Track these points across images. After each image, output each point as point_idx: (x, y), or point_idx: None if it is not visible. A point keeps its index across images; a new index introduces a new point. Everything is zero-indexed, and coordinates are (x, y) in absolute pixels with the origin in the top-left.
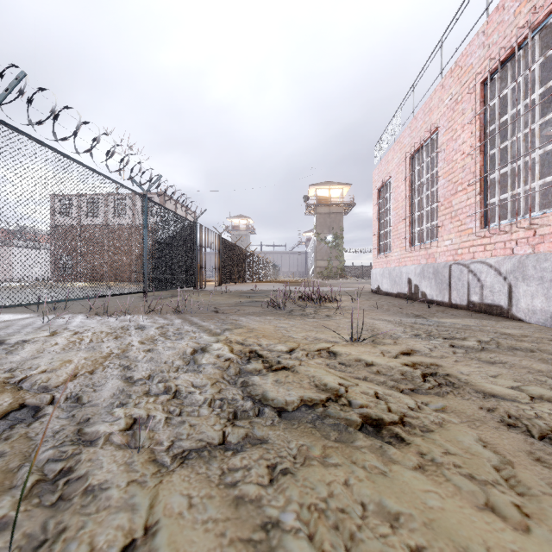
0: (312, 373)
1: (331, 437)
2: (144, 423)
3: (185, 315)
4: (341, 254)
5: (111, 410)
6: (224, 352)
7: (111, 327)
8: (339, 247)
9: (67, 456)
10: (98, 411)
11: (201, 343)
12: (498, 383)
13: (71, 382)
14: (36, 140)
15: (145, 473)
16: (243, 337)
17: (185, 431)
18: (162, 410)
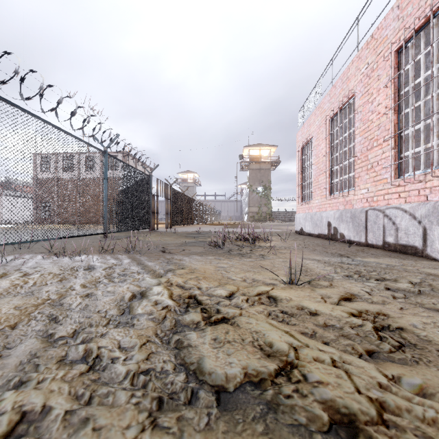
0: (255, 328)
1: None
2: (34, 421)
3: (134, 255)
4: (269, 202)
5: (0, 396)
6: (163, 298)
7: (62, 268)
8: (267, 196)
9: None
10: None
11: (142, 286)
12: None
13: None
14: (1, 98)
15: None
16: (184, 279)
17: None
18: (67, 395)
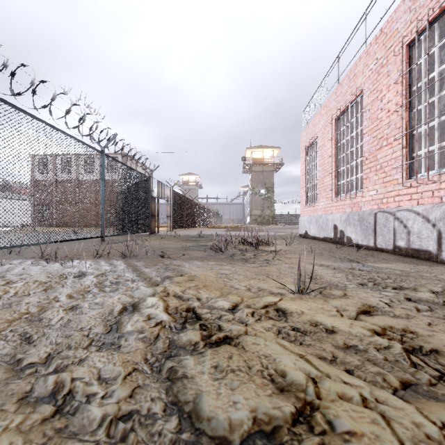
0: (263, 351)
1: None
2: None
3: (131, 260)
4: (272, 205)
5: None
6: (157, 311)
7: (50, 275)
8: (270, 198)
9: None
10: None
11: (135, 297)
12: None
13: None
14: None
15: None
16: (182, 288)
17: None
18: None
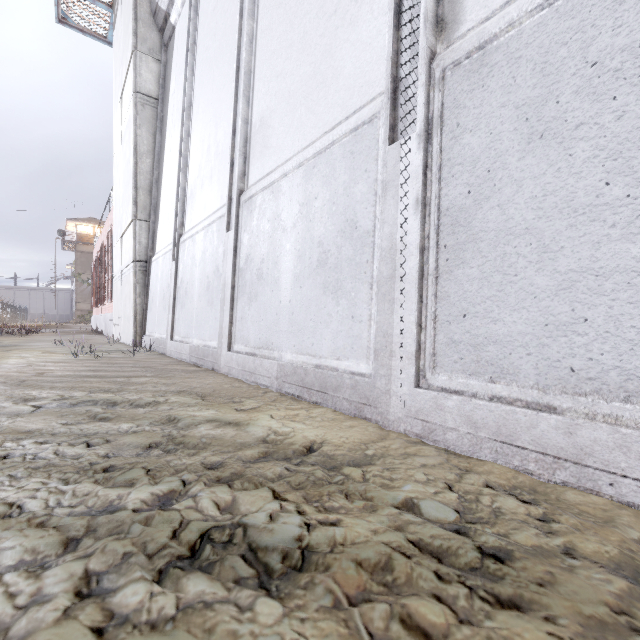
0: None
1: None
2: None
3: None
4: None
5: None
6: None
7: None
8: None
9: None
10: None
11: None
12: (42, 338)
13: None
14: None
15: None
16: None
17: None
18: None
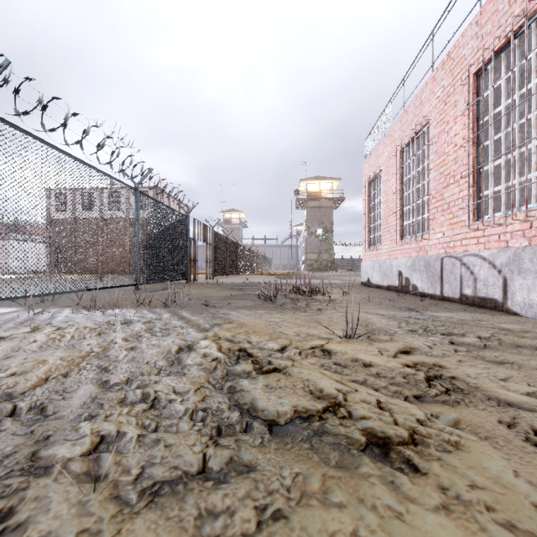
0: (306, 377)
1: (331, 462)
2: (112, 442)
3: (174, 308)
4: (331, 247)
5: (77, 425)
6: (212, 350)
7: (96, 322)
8: (329, 240)
9: (11, 492)
10: (62, 426)
11: (188, 340)
12: (512, 388)
13: (39, 388)
14: (23, 130)
15: (101, 519)
16: (233, 333)
17: (159, 454)
18: (135, 425)
